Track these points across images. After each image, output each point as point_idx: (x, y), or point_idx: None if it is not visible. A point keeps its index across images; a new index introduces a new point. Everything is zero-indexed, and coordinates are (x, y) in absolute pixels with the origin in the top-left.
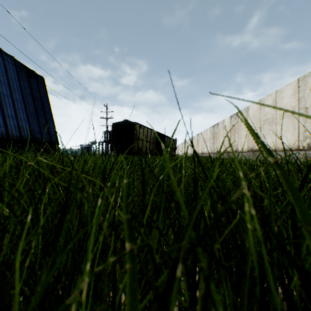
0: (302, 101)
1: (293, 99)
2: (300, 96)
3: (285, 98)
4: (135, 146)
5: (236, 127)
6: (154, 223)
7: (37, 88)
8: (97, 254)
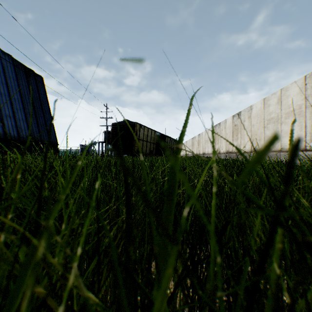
0: (309, 99)
1: (299, 97)
2: (307, 94)
3: (291, 97)
4: (135, 146)
5: (239, 126)
6: None
7: (36, 88)
8: None
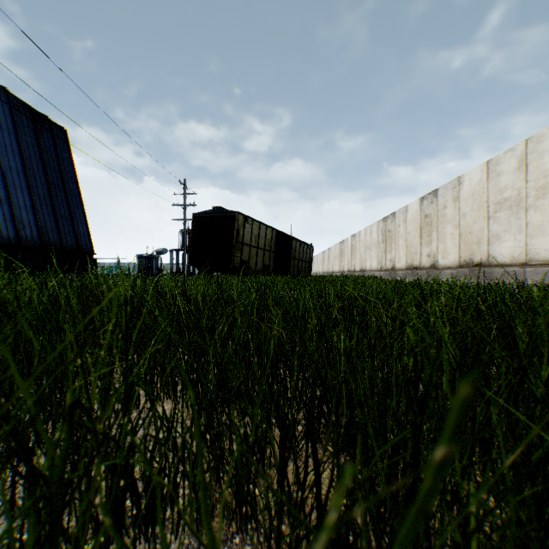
0: None
1: None
2: None
3: None
4: (236, 257)
5: (434, 218)
6: None
7: (53, 149)
8: None
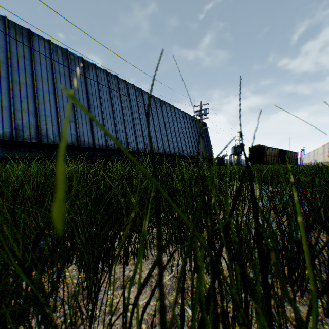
0: None
1: None
2: None
3: None
4: (264, 159)
5: None
6: None
7: (205, 130)
8: None
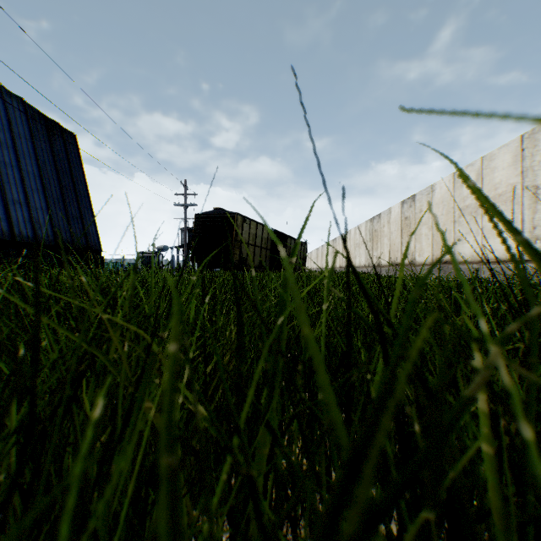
0: (529, 175)
1: (512, 171)
2: (525, 166)
3: (499, 170)
4: (235, 254)
5: (412, 220)
6: (261, 417)
7: (64, 153)
8: (126, 503)
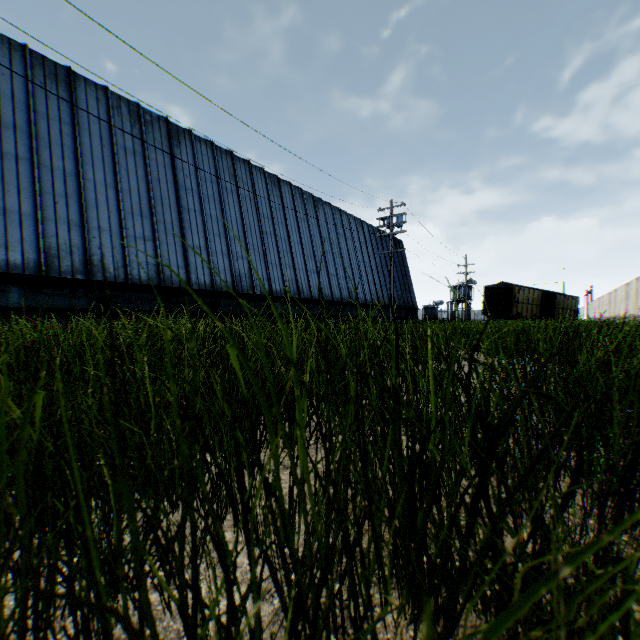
0: None
1: None
2: None
3: None
4: (513, 310)
5: (637, 291)
6: None
7: (400, 255)
8: None
